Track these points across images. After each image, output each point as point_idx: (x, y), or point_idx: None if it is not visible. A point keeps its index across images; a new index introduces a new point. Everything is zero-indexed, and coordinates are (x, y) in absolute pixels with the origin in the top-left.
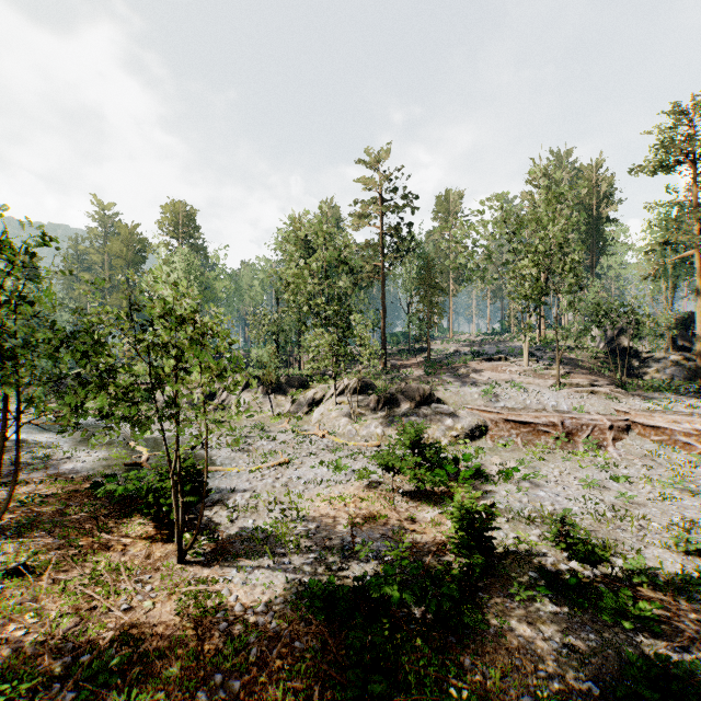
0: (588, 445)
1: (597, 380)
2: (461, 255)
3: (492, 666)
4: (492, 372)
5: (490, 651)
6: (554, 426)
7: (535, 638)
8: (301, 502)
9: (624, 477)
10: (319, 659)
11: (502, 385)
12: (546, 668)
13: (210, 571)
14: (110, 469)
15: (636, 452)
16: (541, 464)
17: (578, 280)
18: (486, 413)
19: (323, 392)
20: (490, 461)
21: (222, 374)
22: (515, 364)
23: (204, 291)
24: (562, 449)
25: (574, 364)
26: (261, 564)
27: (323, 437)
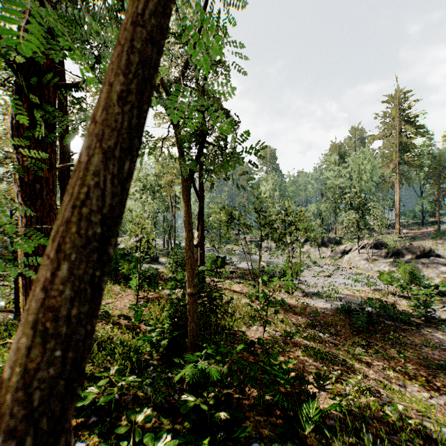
0: None
1: None
2: None
3: (414, 337)
4: None
5: (416, 335)
6: None
7: (442, 339)
8: (337, 289)
9: None
10: (343, 319)
11: None
12: (441, 344)
13: (303, 298)
14: (255, 268)
15: None
16: None
17: None
18: None
19: (350, 247)
20: None
21: (306, 231)
22: None
23: (282, 193)
24: None
25: None
26: (321, 300)
27: (350, 269)
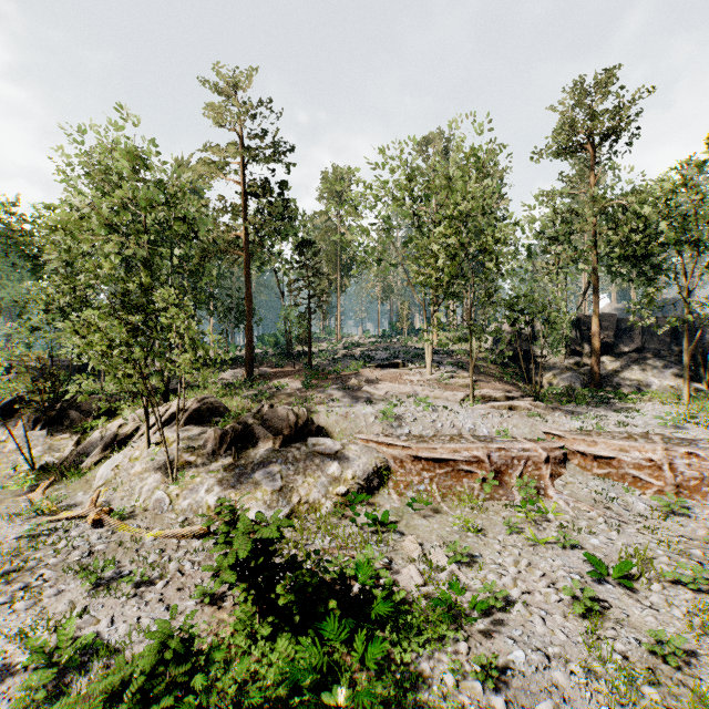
0: (525, 489)
1: (509, 391)
2: (351, 229)
3: None
4: (390, 384)
5: None
6: (479, 463)
7: None
8: None
9: (616, 567)
10: None
11: (404, 400)
12: None
13: None
14: None
15: (584, 496)
16: (480, 544)
17: (496, 264)
18: (388, 447)
19: (137, 423)
20: (401, 548)
21: None
22: (415, 371)
23: None
24: (494, 500)
25: (476, 370)
26: None
27: (96, 524)
